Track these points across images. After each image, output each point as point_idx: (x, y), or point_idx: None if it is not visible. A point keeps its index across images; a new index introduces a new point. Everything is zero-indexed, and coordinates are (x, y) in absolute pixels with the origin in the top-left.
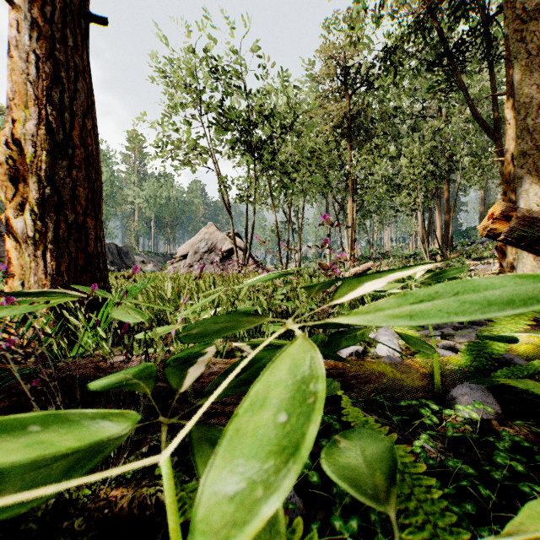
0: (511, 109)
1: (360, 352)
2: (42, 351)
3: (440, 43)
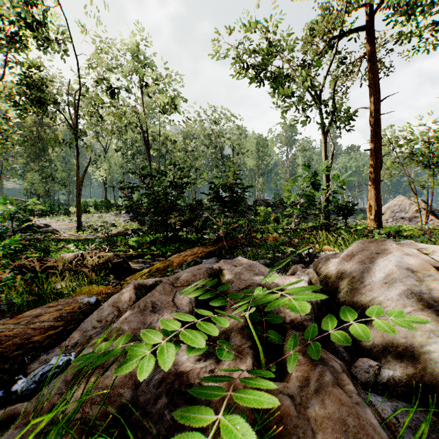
0: None
1: None
2: None
3: None
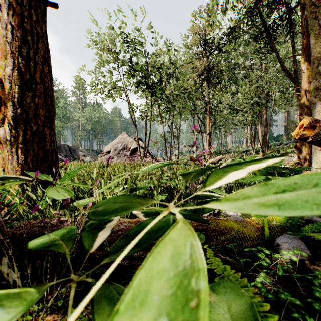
0: (305, 63)
1: (216, 212)
2: (12, 213)
3: (262, 24)
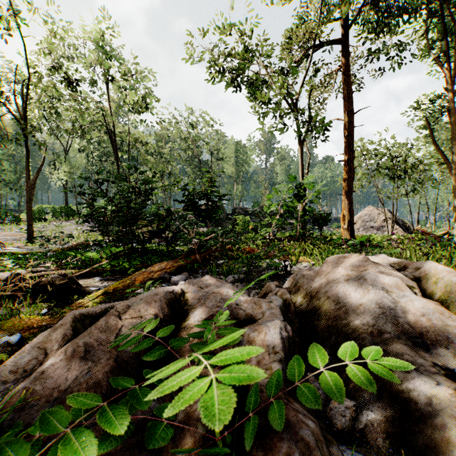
0: None
1: None
2: None
3: None
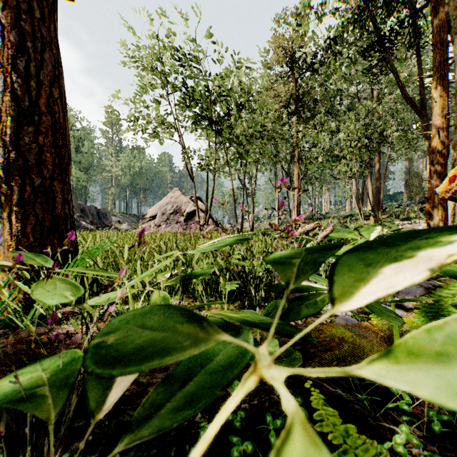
0: (437, 89)
1: None
2: None
3: (374, 32)
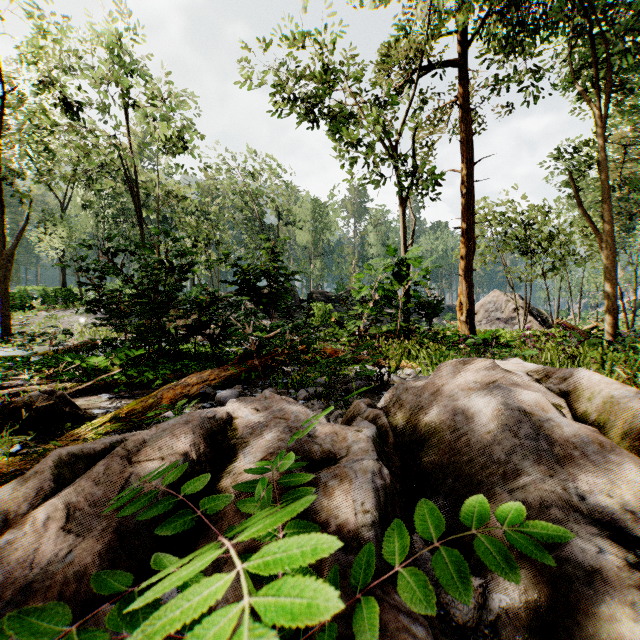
0: None
1: None
2: None
3: None
